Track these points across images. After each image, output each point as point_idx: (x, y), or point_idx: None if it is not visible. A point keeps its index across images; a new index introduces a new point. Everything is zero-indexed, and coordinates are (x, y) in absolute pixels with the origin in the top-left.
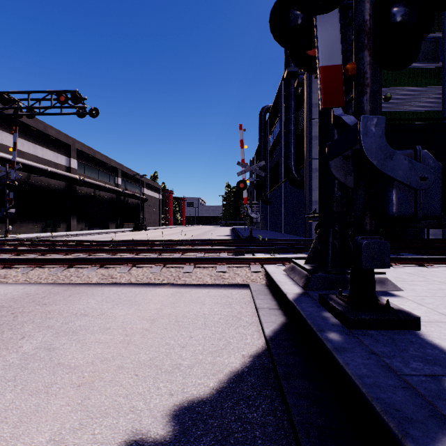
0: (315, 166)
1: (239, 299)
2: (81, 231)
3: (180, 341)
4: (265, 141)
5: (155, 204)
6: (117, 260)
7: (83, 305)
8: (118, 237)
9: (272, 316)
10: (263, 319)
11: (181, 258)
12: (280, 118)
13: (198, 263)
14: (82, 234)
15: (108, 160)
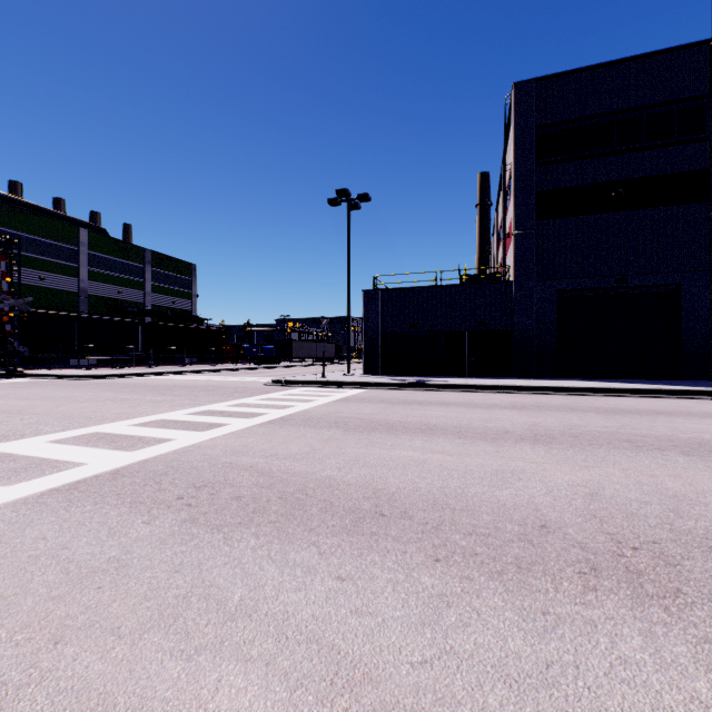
0: None
1: None
2: None
3: None
4: None
5: None
6: None
7: None
8: None
9: None
10: None
11: None
12: None
13: None
14: None
15: None
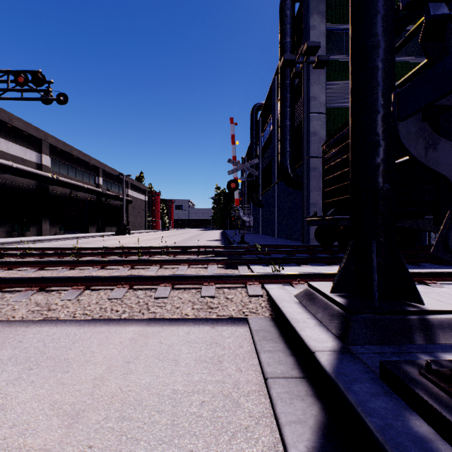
0: (313, 165)
1: (234, 348)
2: (55, 235)
3: None
4: (257, 141)
5: (140, 206)
6: (64, 281)
7: None
8: (94, 242)
9: (296, 402)
10: (282, 412)
11: (154, 276)
12: (273, 115)
13: (178, 283)
14: (54, 239)
15: (87, 158)
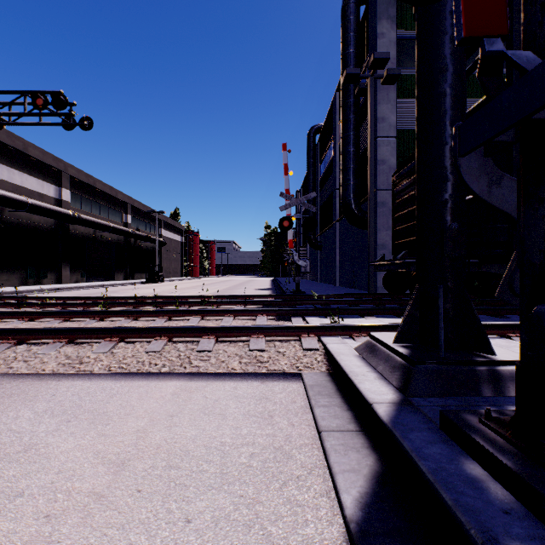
0: (381, 199)
1: (286, 403)
2: (76, 283)
3: (161, 538)
4: (315, 170)
5: (175, 249)
6: (96, 332)
7: (3, 425)
8: (123, 291)
9: (351, 453)
10: (335, 462)
11: (196, 327)
12: (334, 140)
13: (222, 336)
14: (76, 287)
15: (113, 192)
